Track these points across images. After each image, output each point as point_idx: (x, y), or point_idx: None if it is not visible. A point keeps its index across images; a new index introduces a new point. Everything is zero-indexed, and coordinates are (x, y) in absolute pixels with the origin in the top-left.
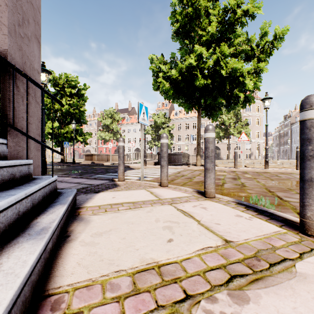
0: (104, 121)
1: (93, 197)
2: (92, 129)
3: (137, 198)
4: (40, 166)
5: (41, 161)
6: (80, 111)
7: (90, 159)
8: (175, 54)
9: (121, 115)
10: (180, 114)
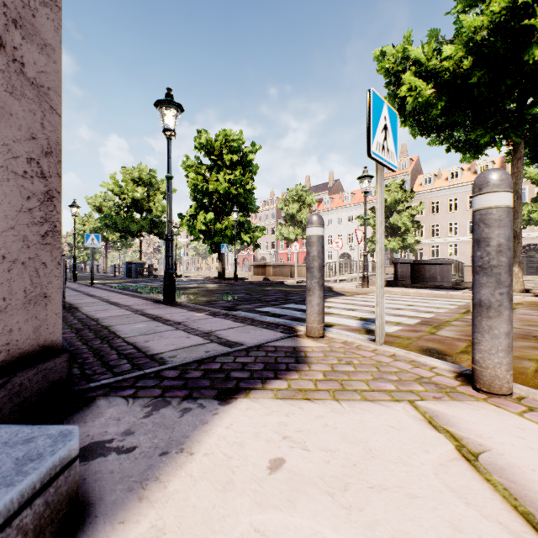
0: (286, 208)
1: (196, 438)
2: (269, 224)
3: (407, 528)
4: (59, 296)
5: (165, 276)
6: (245, 190)
7: (261, 272)
8: (438, 32)
9: (315, 195)
10: (436, 180)
